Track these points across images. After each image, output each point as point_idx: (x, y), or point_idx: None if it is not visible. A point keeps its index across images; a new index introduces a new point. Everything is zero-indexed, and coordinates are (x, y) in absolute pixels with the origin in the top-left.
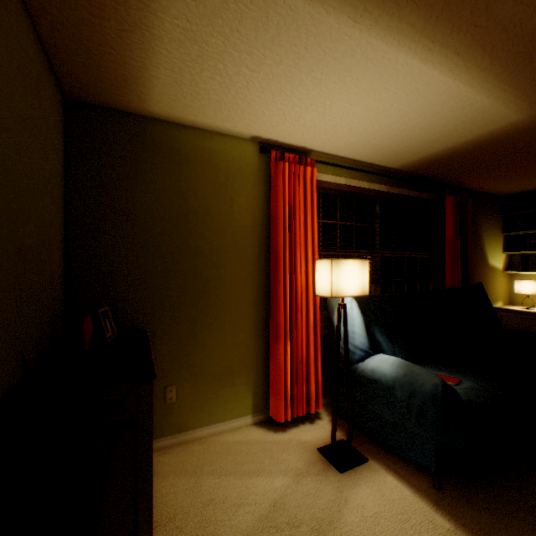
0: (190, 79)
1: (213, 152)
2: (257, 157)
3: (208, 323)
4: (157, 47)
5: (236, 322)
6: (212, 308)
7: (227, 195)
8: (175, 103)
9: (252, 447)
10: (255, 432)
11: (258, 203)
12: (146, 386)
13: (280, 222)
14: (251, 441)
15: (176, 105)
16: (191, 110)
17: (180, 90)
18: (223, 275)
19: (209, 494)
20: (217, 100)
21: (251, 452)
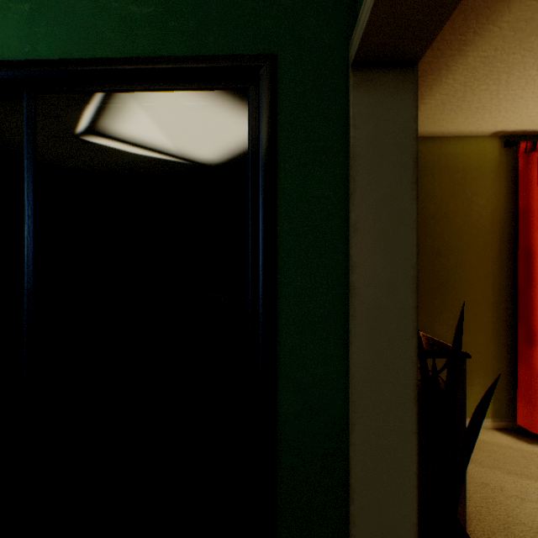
0: (459, 97)
1: (450, 156)
2: (497, 153)
3: (444, 320)
4: (444, 80)
5: (473, 322)
6: (448, 306)
7: (463, 196)
8: (427, 120)
9: (505, 450)
10: (500, 437)
11: (497, 200)
12: (459, 364)
13: (533, 218)
14: (501, 445)
15: (427, 121)
16: (439, 122)
17: (441, 108)
18: (459, 274)
19: (479, 478)
20: (475, 108)
21: (507, 455)
